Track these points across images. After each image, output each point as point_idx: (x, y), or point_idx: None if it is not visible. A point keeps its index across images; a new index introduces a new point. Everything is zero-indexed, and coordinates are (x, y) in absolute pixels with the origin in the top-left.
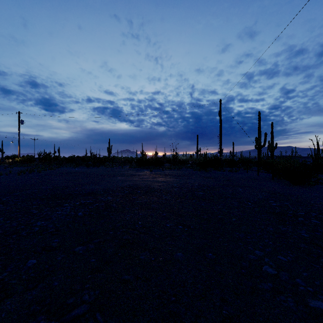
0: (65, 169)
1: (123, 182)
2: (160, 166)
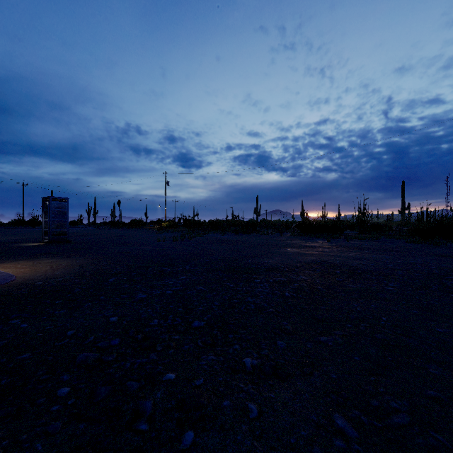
0: (212, 236)
1: (302, 256)
2: (339, 234)
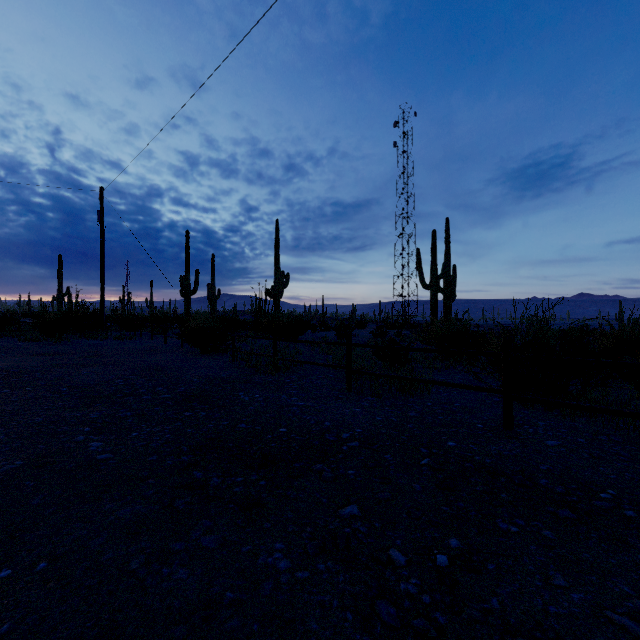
0: None
1: None
2: None
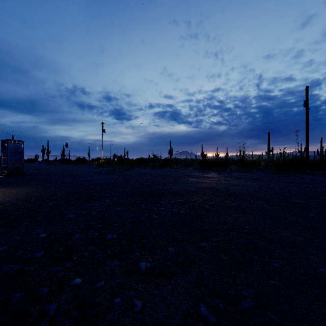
0: (137, 170)
1: (198, 184)
2: (226, 168)
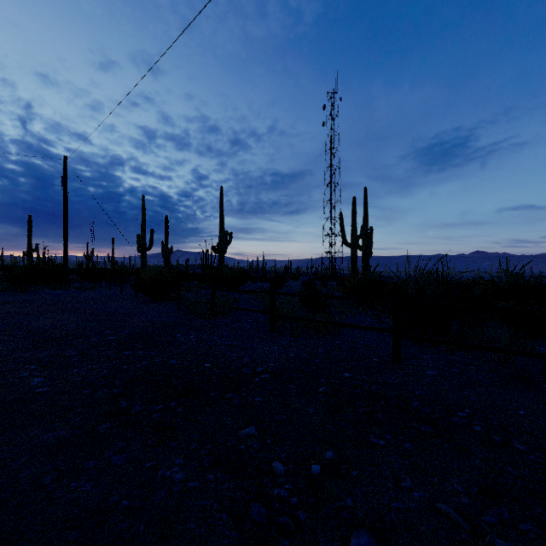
0: None
1: None
2: None
